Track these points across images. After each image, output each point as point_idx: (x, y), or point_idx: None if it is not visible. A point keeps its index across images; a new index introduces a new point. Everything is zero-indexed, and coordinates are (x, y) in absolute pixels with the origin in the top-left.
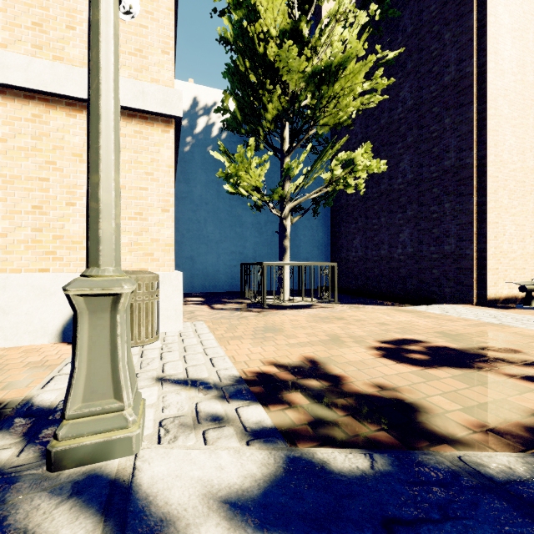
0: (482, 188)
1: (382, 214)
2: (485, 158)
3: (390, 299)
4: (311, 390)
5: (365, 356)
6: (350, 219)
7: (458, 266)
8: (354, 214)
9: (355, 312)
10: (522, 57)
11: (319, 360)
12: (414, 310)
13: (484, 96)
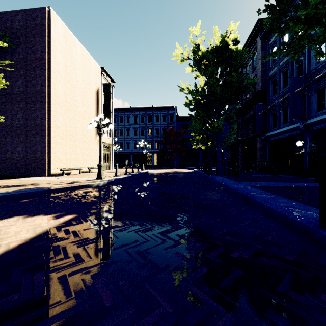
0: (50, 135)
1: (7, 136)
2: (50, 124)
3: (10, 178)
4: None
5: None
6: None
7: (41, 162)
8: None
9: None
10: (66, 92)
11: None
12: (17, 180)
13: (50, 102)
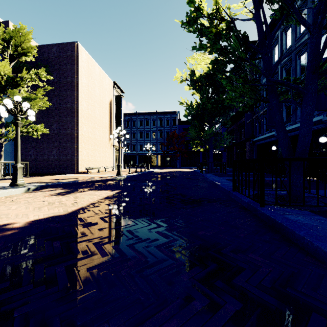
0: (78, 141)
1: (45, 143)
2: (78, 133)
3: (49, 175)
4: (43, 182)
5: (49, 180)
6: (28, 142)
7: (71, 163)
8: (30, 140)
9: (39, 177)
10: (88, 107)
11: (40, 181)
12: (58, 176)
13: (78, 116)
